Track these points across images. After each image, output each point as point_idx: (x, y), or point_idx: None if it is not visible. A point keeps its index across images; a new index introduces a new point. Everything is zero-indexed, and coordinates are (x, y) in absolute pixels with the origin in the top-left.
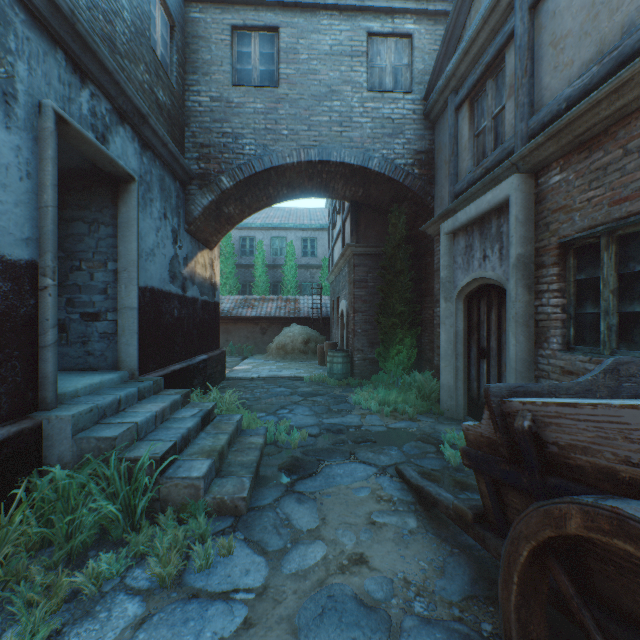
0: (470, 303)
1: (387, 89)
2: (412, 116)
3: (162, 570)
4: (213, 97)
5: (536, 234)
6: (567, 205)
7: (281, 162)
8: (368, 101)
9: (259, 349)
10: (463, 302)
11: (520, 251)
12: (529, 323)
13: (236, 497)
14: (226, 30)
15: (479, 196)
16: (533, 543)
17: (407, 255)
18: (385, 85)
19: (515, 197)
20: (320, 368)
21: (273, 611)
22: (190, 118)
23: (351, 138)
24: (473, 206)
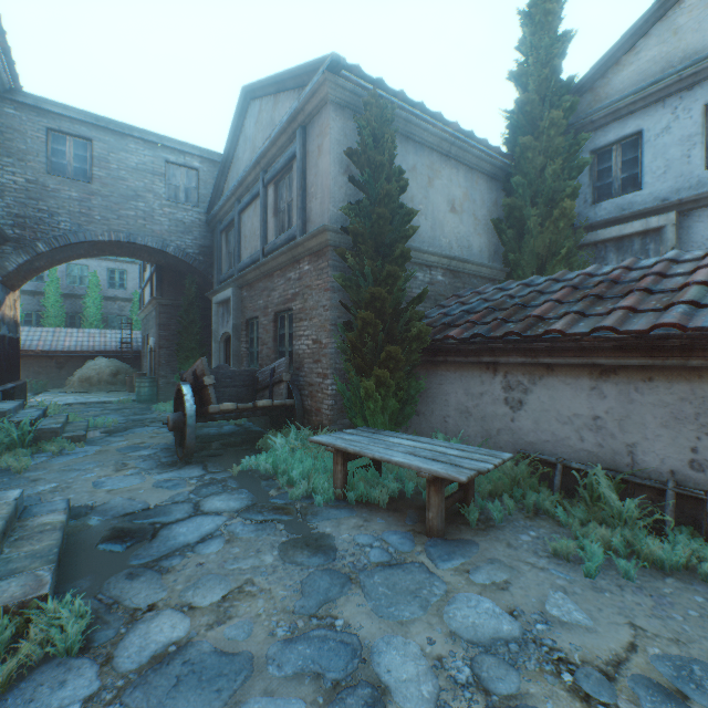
0: (227, 344)
1: (181, 201)
2: (199, 222)
3: (55, 448)
4: (29, 179)
5: (242, 315)
6: (247, 307)
7: (95, 239)
8: (167, 207)
9: (55, 384)
10: (224, 344)
11: (235, 322)
12: (239, 355)
13: (80, 435)
14: (43, 130)
15: (226, 289)
16: (175, 398)
17: (199, 310)
18: (180, 198)
19: (233, 298)
20: (130, 395)
21: (107, 452)
22: (5, 192)
23: (154, 230)
24: (223, 294)
